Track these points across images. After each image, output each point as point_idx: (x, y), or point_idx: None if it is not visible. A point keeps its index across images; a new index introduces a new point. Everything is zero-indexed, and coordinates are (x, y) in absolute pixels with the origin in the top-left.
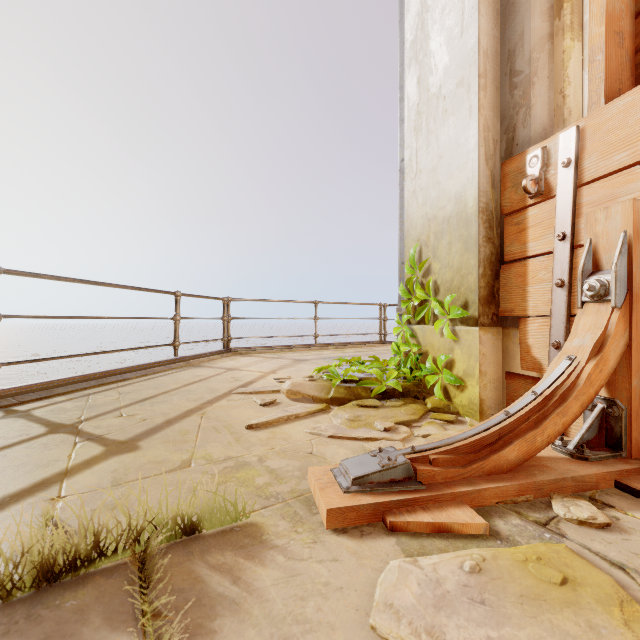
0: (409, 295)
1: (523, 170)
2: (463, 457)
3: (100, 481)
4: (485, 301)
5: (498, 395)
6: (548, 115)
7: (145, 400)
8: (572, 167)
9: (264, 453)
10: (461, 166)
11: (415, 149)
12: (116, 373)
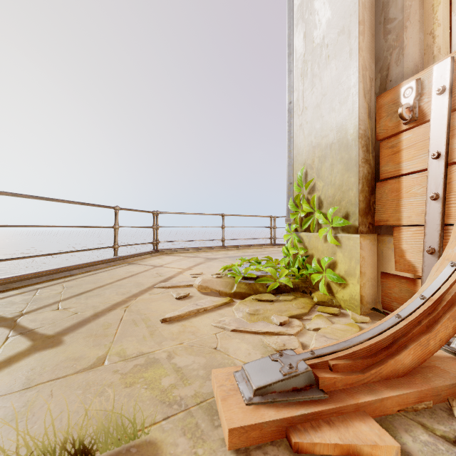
0: (297, 208)
1: (397, 101)
2: (361, 362)
3: (13, 383)
4: (363, 212)
5: (374, 291)
6: (419, 53)
7: (82, 294)
8: (447, 93)
9: (173, 348)
10: (342, 100)
11: (302, 91)
12: (65, 270)
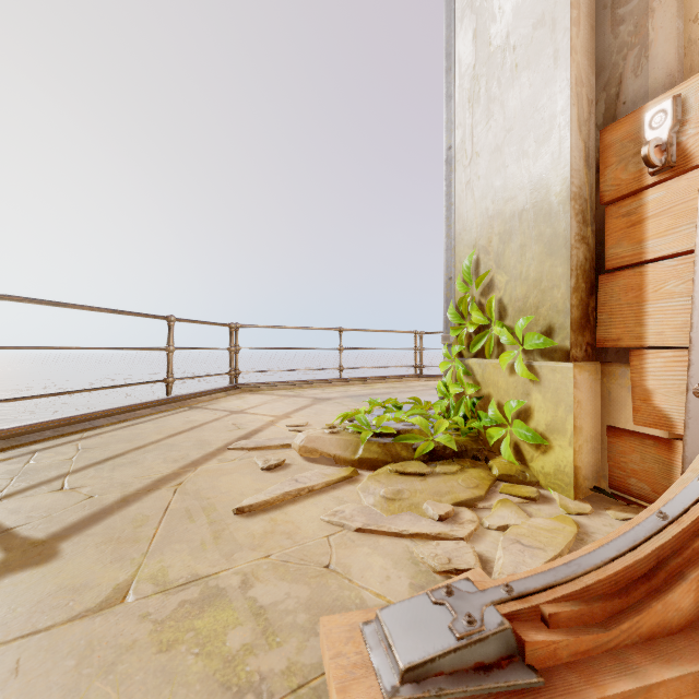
0: (461, 319)
1: (638, 136)
2: (602, 607)
3: None
4: (578, 326)
5: (596, 459)
6: (676, 54)
7: (107, 460)
8: None
9: (253, 567)
10: (541, 137)
11: (470, 126)
12: (83, 419)
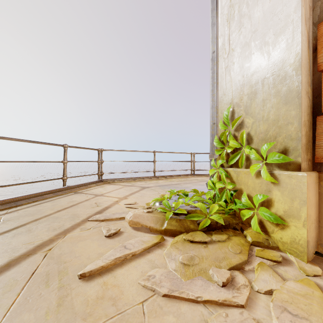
0: (222, 145)
1: None
2: None
3: None
4: (305, 148)
5: (316, 233)
6: None
7: (12, 230)
8: None
9: None
10: (278, 31)
11: (228, 34)
12: (11, 201)
